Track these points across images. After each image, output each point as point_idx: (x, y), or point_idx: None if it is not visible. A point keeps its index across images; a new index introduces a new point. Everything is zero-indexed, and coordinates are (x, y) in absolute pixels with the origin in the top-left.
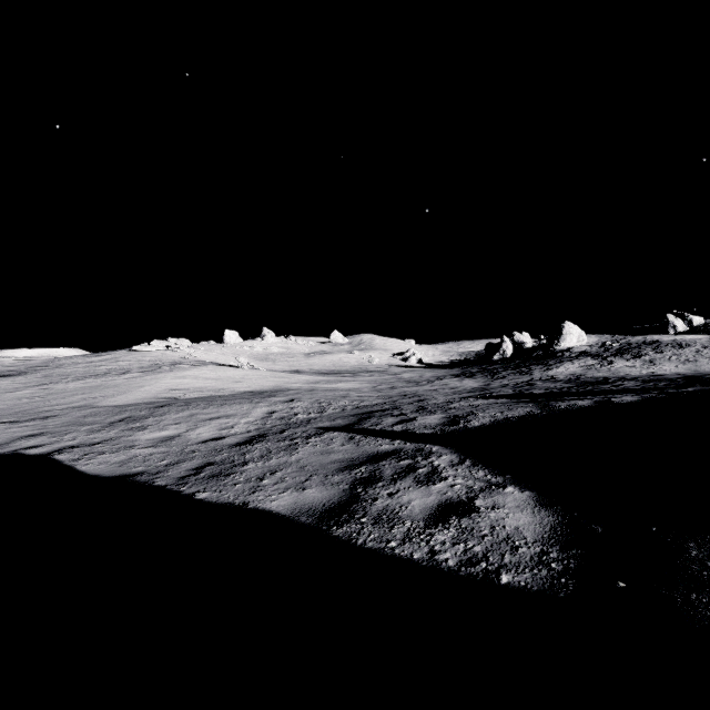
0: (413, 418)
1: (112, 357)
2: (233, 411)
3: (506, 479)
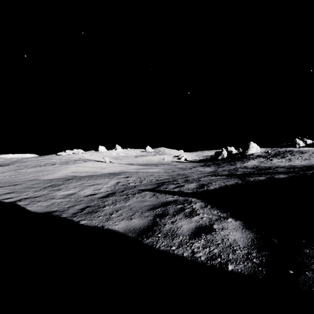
0: (183, 185)
1: (48, 158)
2: (101, 181)
3: (228, 215)
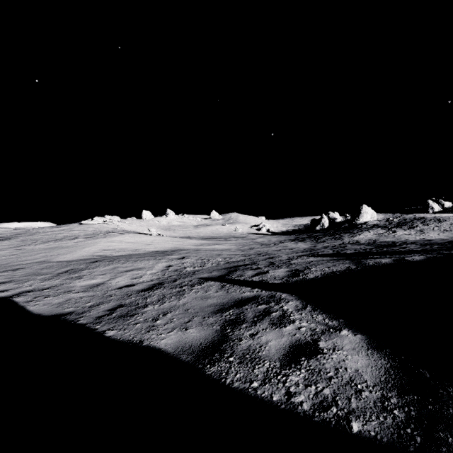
0: (266, 271)
1: (68, 228)
2: (142, 265)
3: (340, 323)
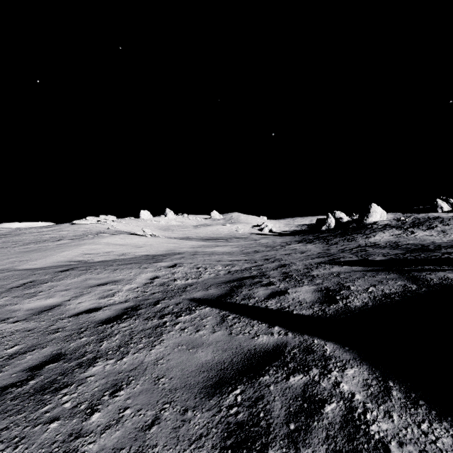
0: (284, 290)
1: (57, 228)
2: (121, 276)
3: None
